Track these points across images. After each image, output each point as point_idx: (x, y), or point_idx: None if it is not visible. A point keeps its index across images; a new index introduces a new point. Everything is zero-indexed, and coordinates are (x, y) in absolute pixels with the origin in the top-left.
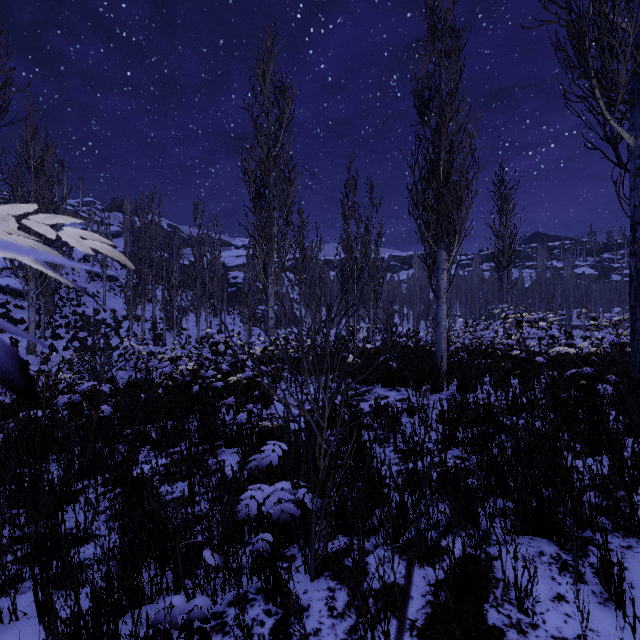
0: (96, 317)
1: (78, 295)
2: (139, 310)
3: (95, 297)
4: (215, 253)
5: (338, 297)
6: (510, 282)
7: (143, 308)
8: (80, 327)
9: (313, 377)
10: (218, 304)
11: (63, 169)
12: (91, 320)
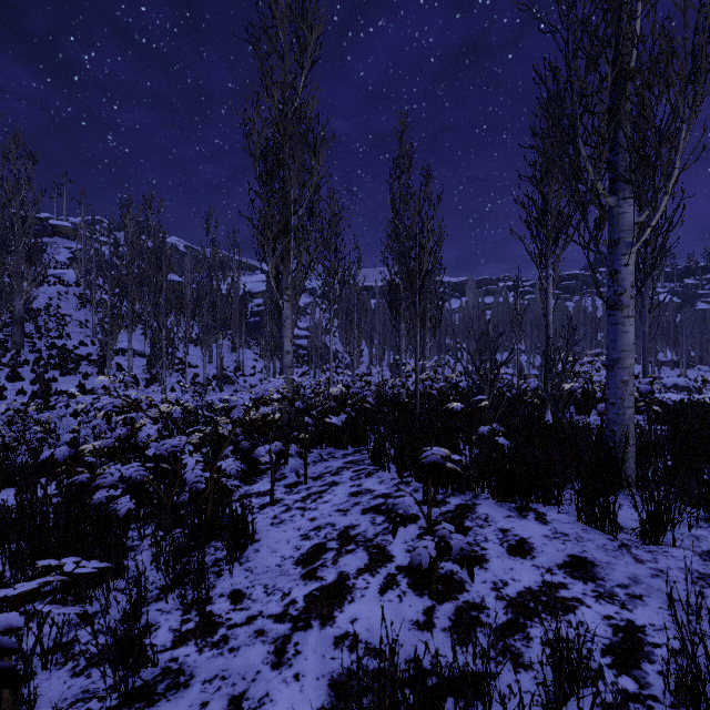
0: (80, 351)
1: (59, 324)
2: (139, 343)
3: (84, 327)
4: (234, 275)
5: (380, 328)
6: (583, 310)
7: (130, 340)
8: (53, 364)
9: (348, 450)
10: (236, 336)
11: (34, 164)
12: (72, 355)
